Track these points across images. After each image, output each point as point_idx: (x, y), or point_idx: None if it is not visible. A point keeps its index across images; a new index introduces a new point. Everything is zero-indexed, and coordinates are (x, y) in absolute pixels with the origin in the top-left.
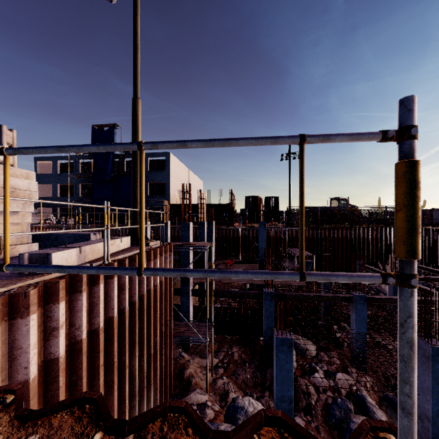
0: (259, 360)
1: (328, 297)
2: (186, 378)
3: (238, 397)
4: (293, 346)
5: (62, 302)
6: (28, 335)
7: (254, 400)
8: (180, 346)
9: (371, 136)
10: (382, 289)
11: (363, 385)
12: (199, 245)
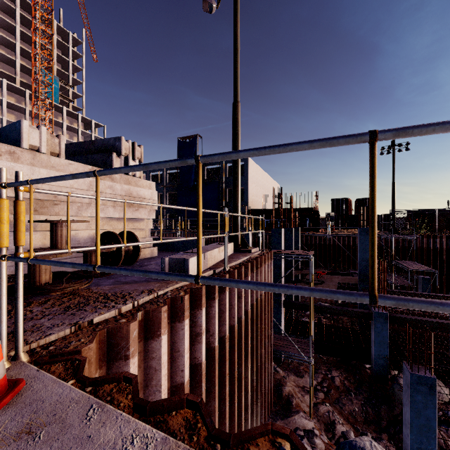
0: (368, 392)
1: None
2: (285, 397)
3: (348, 432)
4: (436, 388)
5: (203, 308)
6: (183, 339)
7: (377, 444)
8: None
9: None
10: None
11: None
12: (300, 254)
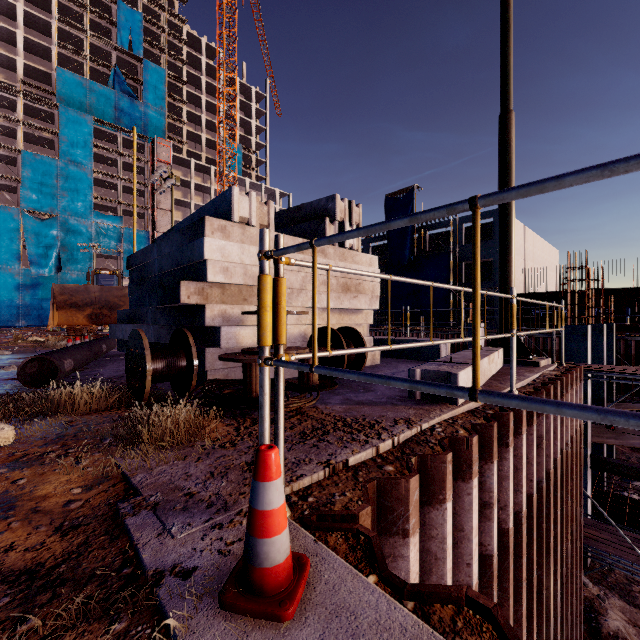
0: None
1: None
2: (609, 638)
3: None
4: None
5: (494, 460)
6: (470, 511)
7: None
8: None
9: None
10: None
11: None
12: None
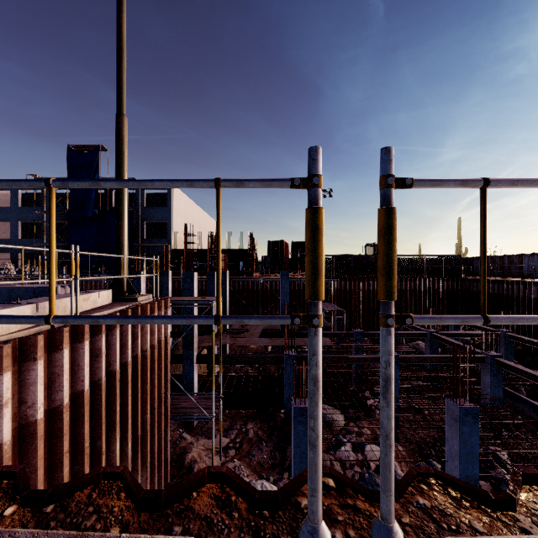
0: (279, 436)
1: (358, 358)
2: (187, 465)
3: (251, 482)
4: None
5: (6, 373)
6: None
7: (268, 484)
8: (181, 426)
9: (281, 182)
10: (420, 347)
11: (395, 457)
12: (203, 300)
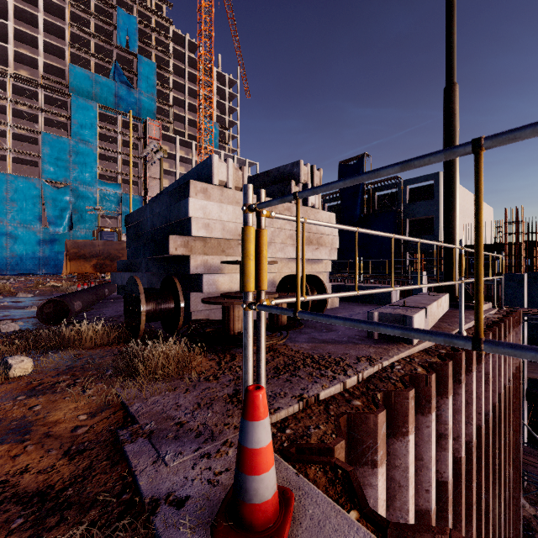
0: None
1: None
2: None
3: None
4: None
5: (449, 396)
6: (429, 443)
7: None
8: None
9: None
10: None
11: None
12: None
